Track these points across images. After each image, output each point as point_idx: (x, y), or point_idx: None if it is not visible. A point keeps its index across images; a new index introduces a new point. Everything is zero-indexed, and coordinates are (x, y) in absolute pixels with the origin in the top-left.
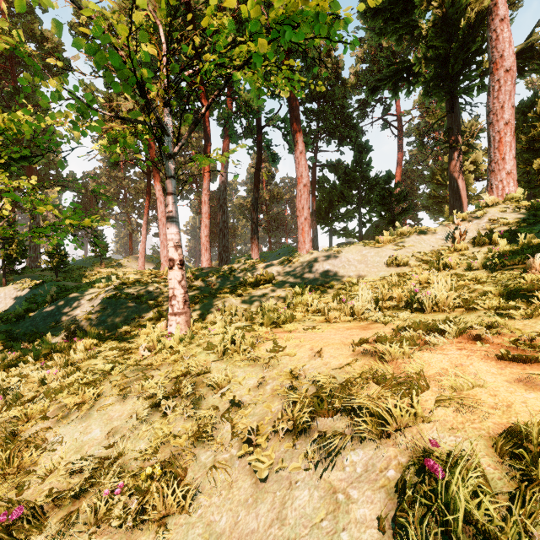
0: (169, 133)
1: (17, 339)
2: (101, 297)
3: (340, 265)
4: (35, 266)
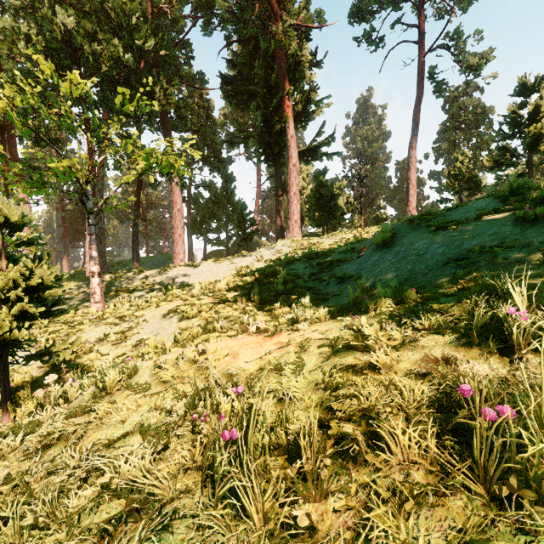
0: (91, 200)
1: None
2: None
3: (197, 273)
4: None
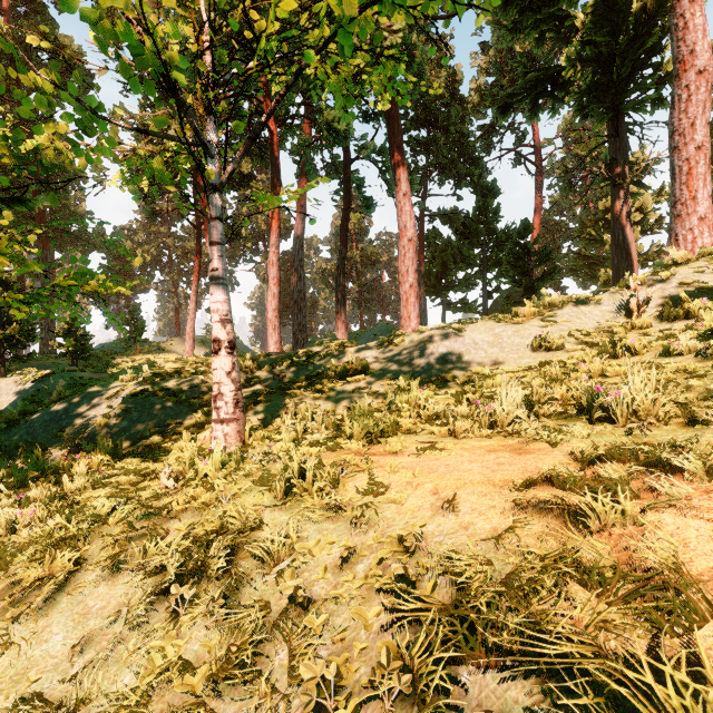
0: (213, 154)
1: (5, 454)
2: (124, 394)
3: (463, 349)
4: (49, 351)
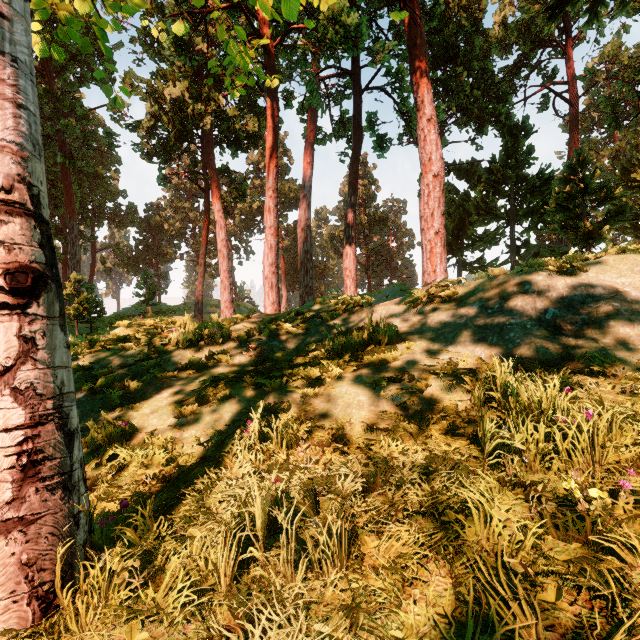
0: None
1: None
2: None
3: (594, 304)
4: None
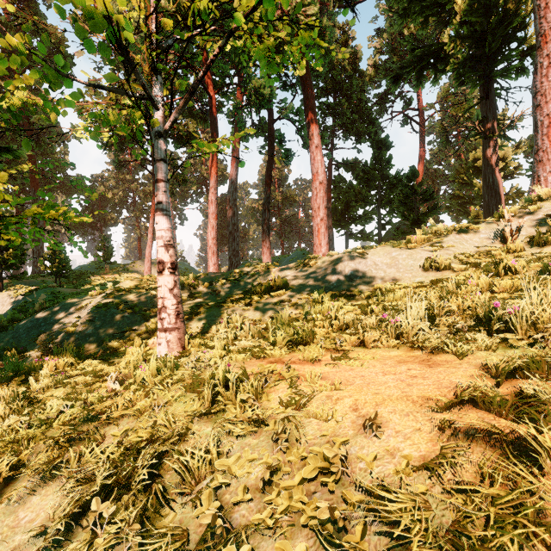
0: (158, 106)
1: None
2: (91, 306)
3: (365, 269)
4: (39, 271)
